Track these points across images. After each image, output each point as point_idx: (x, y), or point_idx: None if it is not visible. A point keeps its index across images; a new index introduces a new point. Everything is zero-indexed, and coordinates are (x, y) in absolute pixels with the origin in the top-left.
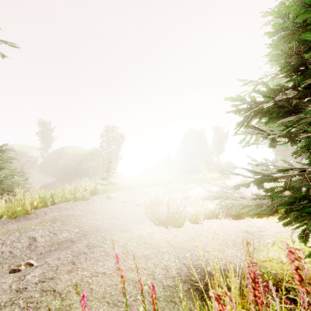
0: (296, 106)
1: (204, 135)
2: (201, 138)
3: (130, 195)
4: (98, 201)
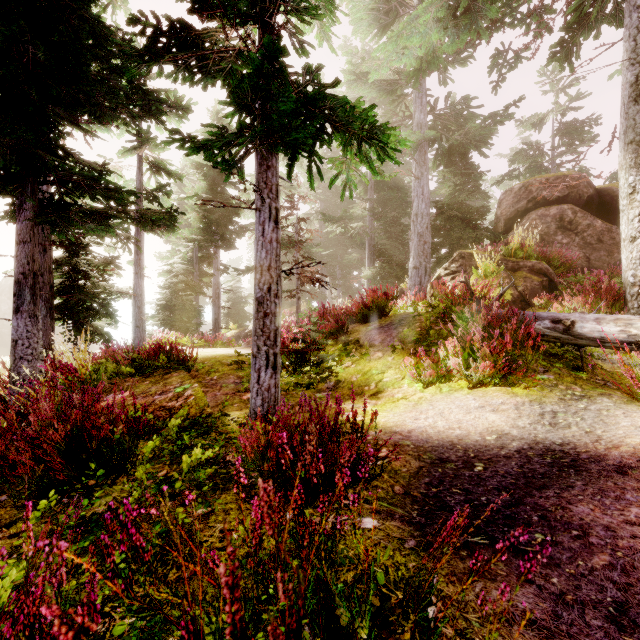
0: (160, 314)
1: None
2: None
3: None
4: None
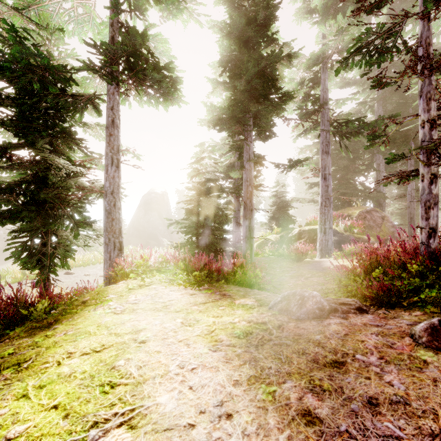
0: (186, 220)
1: (167, 200)
2: (163, 203)
3: (89, 271)
4: (59, 277)
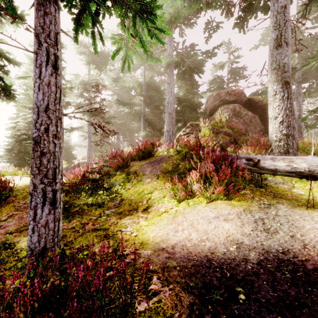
0: (6, 155)
1: None
2: None
3: None
4: None
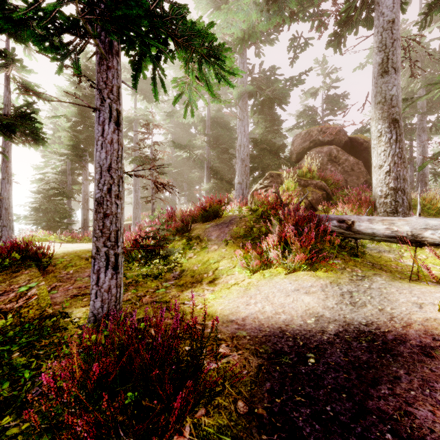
0: (32, 215)
1: None
2: None
3: None
4: None
